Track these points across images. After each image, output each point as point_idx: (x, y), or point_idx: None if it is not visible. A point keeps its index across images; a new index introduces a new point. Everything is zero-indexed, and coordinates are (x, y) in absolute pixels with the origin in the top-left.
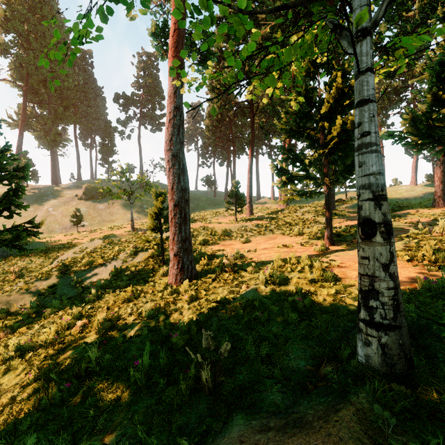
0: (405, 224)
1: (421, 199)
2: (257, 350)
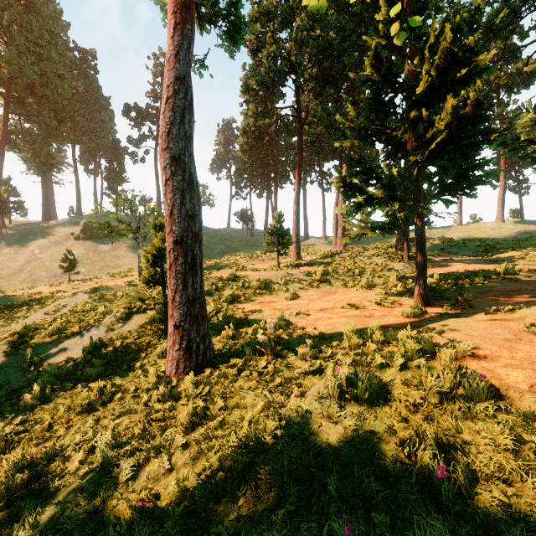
0: (519, 272)
1: (513, 239)
2: None
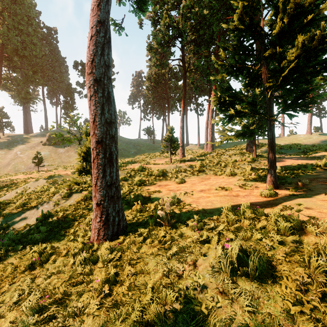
0: None
1: (318, 145)
2: None
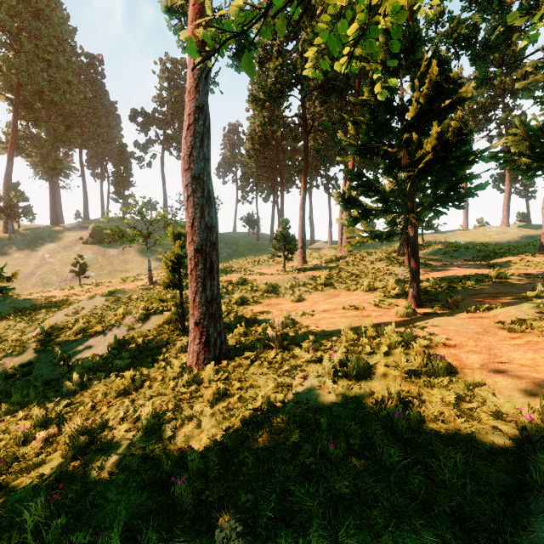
0: (511, 276)
1: (516, 244)
2: (332, 538)
